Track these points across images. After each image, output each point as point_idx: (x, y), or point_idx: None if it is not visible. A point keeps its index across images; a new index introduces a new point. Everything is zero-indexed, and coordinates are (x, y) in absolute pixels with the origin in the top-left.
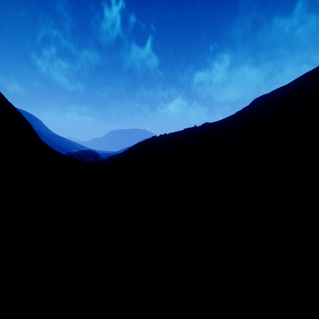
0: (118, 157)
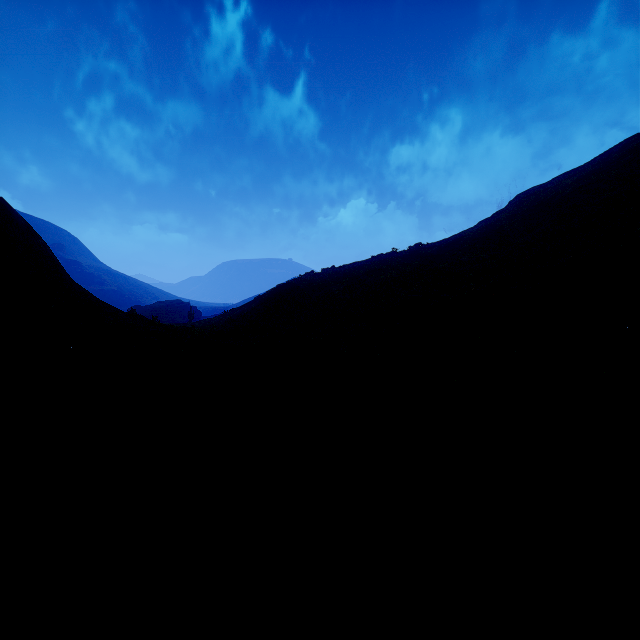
0: (235, 314)
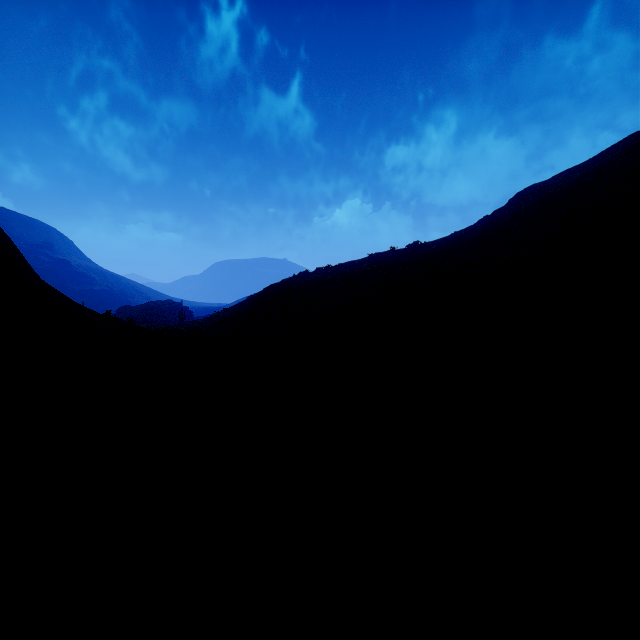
0: (225, 315)
